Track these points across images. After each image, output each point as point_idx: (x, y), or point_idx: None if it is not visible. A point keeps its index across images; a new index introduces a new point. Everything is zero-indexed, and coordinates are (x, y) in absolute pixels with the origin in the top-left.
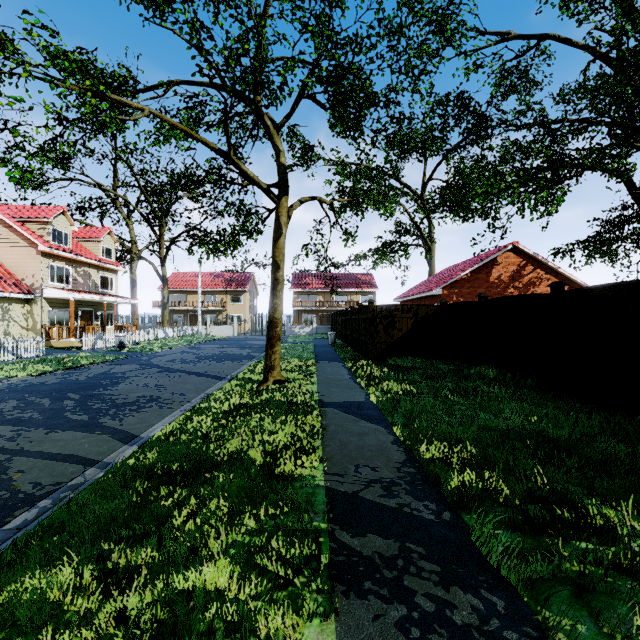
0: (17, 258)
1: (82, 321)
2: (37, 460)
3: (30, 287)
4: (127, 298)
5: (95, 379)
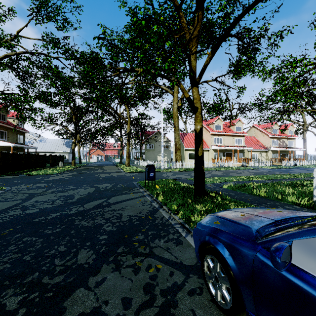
0: (263, 139)
1: (281, 157)
2: (278, 173)
3: (266, 147)
4: (298, 148)
5: (286, 170)
